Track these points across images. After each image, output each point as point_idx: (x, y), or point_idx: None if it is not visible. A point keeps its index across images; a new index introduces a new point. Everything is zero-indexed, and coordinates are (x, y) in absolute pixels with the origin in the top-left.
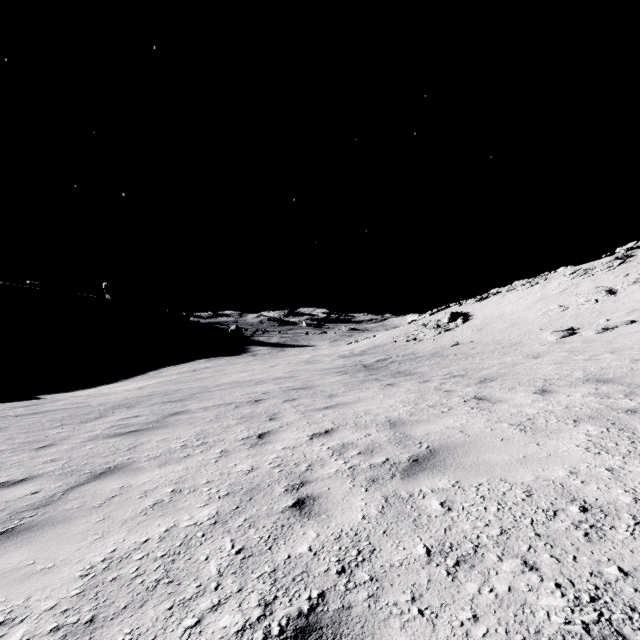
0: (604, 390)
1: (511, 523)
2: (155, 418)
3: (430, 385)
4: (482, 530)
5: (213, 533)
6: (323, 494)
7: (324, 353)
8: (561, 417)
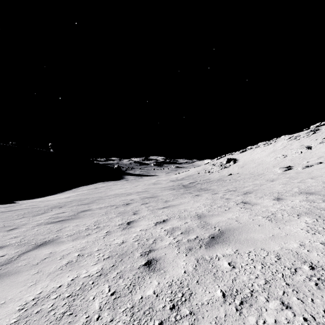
0: (311, 198)
1: (271, 276)
2: (73, 213)
3: (218, 195)
4: (254, 281)
5: (98, 281)
6: (162, 257)
7: (162, 179)
8: (290, 213)
